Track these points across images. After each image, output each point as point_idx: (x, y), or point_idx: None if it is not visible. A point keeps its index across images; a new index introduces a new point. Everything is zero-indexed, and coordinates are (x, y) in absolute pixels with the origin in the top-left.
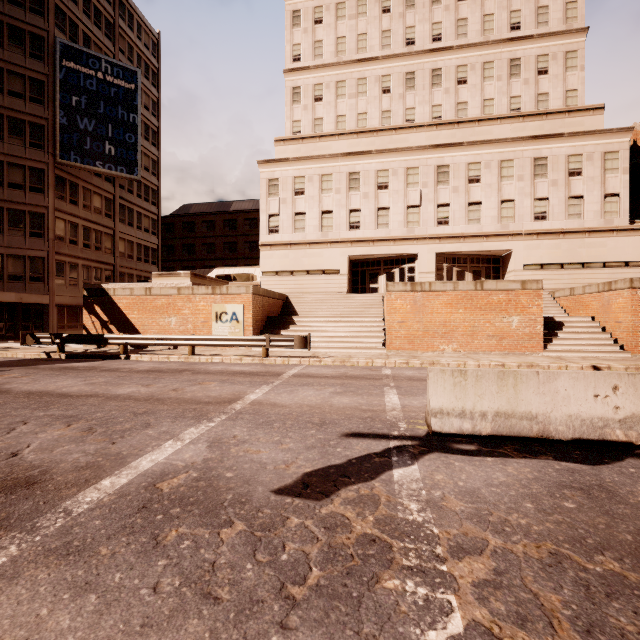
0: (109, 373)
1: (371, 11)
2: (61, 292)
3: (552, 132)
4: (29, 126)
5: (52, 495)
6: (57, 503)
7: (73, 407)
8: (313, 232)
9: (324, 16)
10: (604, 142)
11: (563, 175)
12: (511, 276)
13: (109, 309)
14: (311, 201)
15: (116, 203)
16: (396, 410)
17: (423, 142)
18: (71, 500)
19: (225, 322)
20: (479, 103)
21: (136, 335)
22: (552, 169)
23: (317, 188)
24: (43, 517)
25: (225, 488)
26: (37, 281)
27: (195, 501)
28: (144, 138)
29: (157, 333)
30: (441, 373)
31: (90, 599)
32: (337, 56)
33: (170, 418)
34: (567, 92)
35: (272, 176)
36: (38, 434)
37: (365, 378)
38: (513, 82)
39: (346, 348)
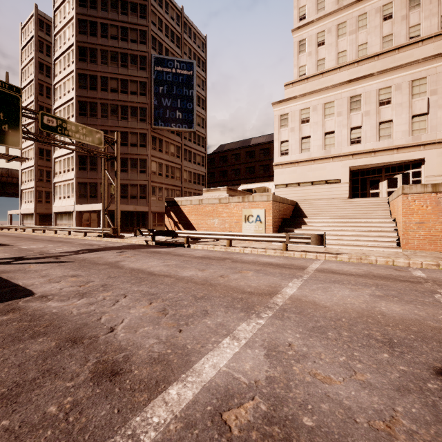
0: (178, 257)
1: None
2: (154, 204)
3: None
4: (139, 110)
5: (126, 399)
6: (128, 416)
7: (155, 285)
8: (317, 151)
9: None
10: None
11: None
12: None
13: (178, 214)
14: (315, 126)
15: (182, 148)
16: None
17: (430, 53)
18: (140, 415)
19: (251, 222)
20: None
21: (194, 231)
22: None
23: (320, 115)
24: (112, 441)
25: None
26: (143, 198)
27: None
28: (197, 105)
29: (206, 230)
30: None
31: None
32: (338, 4)
33: (223, 307)
34: None
35: (283, 112)
36: (130, 309)
37: (398, 280)
38: None
39: (357, 246)
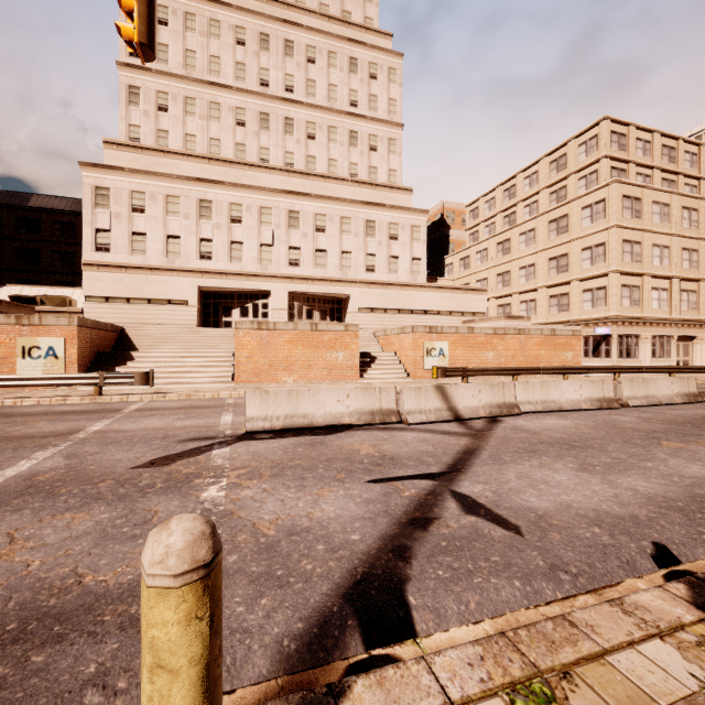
0: None
1: (225, 37)
2: None
3: (379, 201)
4: None
5: None
6: None
7: None
8: (156, 257)
9: (170, 19)
10: (412, 217)
11: (386, 238)
12: (350, 317)
13: None
14: (154, 222)
15: None
16: (227, 424)
17: (276, 184)
18: None
19: (37, 358)
20: (326, 161)
21: None
22: (379, 231)
23: (161, 209)
24: None
25: (92, 472)
26: None
27: (71, 479)
28: None
29: None
30: (253, 393)
31: (25, 511)
32: (186, 69)
33: (9, 449)
34: (390, 171)
35: (101, 184)
36: None
37: (208, 407)
38: (352, 150)
39: (194, 383)
